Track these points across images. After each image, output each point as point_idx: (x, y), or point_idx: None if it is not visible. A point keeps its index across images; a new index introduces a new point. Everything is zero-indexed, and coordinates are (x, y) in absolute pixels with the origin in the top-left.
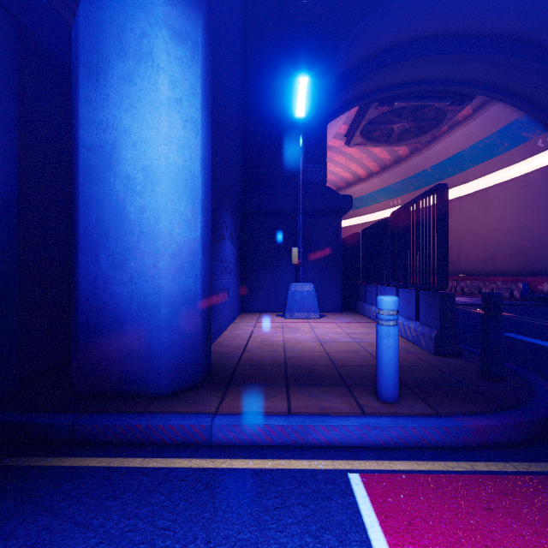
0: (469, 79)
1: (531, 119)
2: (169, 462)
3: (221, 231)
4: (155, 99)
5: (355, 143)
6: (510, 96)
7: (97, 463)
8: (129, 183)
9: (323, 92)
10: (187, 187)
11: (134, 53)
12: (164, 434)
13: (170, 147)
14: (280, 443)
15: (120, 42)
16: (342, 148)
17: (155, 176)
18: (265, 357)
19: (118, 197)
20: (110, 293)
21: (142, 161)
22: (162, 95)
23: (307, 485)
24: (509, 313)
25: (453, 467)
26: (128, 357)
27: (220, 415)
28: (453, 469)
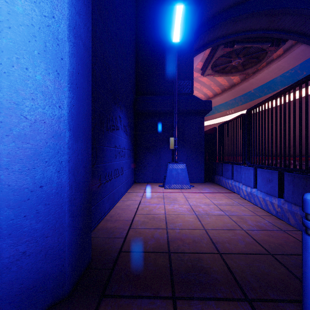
0: (284, 28)
1: None
2: None
3: (114, 123)
4: None
5: (207, 74)
6: None
7: None
8: None
9: (190, 30)
10: (46, 51)
11: None
12: None
13: None
14: None
15: None
16: (198, 78)
17: None
18: (148, 238)
19: None
20: None
21: None
22: None
23: None
24: None
25: None
26: None
27: None
28: None
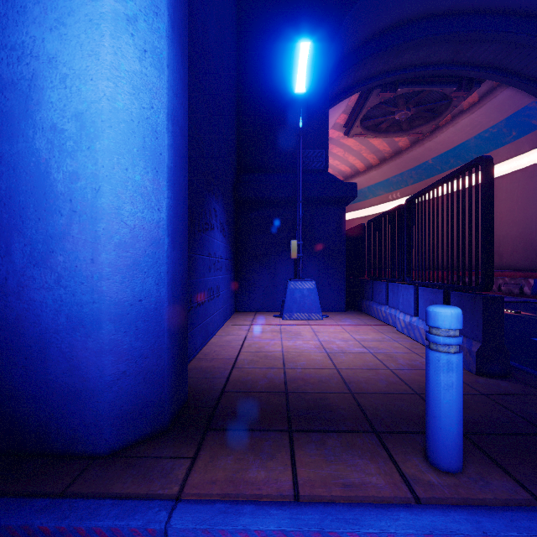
0: (478, 62)
1: None
2: None
3: (208, 220)
4: (94, 12)
5: (355, 133)
6: (522, 80)
7: None
8: (56, 138)
9: (324, 70)
10: (145, 147)
11: None
12: None
13: (118, 85)
14: None
15: None
16: (340, 139)
17: (93, 127)
18: (259, 377)
19: (39, 158)
20: (28, 301)
21: (74, 104)
22: (104, 6)
23: None
24: (528, 312)
25: None
26: (54, 397)
27: (183, 504)
28: None
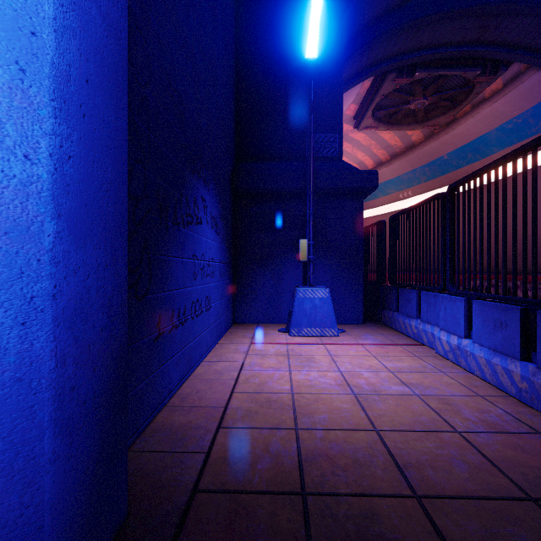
0: (506, 41)
1: None
2: None
3: (192, 210)
4: None
5: (365, 125)
6: None
7: None
8: None
9: (338, 40)
10: None
11: None
12: None
13: None
14: None
15: None
16: (349, 134)
17: None
18: (257, 452)
19: None
20: None
21: None
22: None
23: None
24: None
25: None
26: None
27: None
28: None
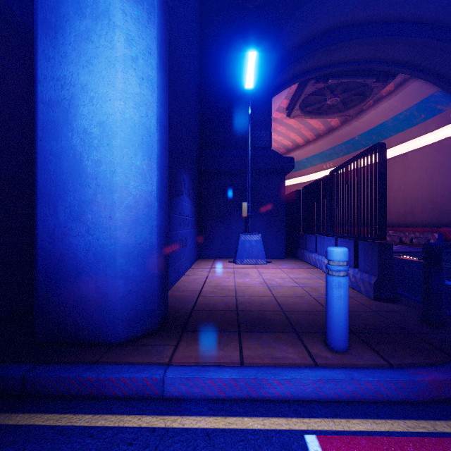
0: (393, 59)
1: (445, 94)
2: (118, 420)
3: (179, 187)
4: (111, 56)
5: (295, 115)
6: (428, 74)
7: (43, 421)
8: (86, 138)
9: (268, 68)
10: (143, 143)
11: (90, 11)
12: (116, 387)
13: (126, 103)
14: (233, 396)
15: (77, 1)
16: (283, 120)
17: (111, 131)
18: (218, 302)
19: (75, 151)
20: (68, 244)
21: (99, 116)
22: (118, 52)
23: (262, 450)
24: None
25: (414, 428)
26: (85, 306)
27: (173, 367)
28: (414, 430)
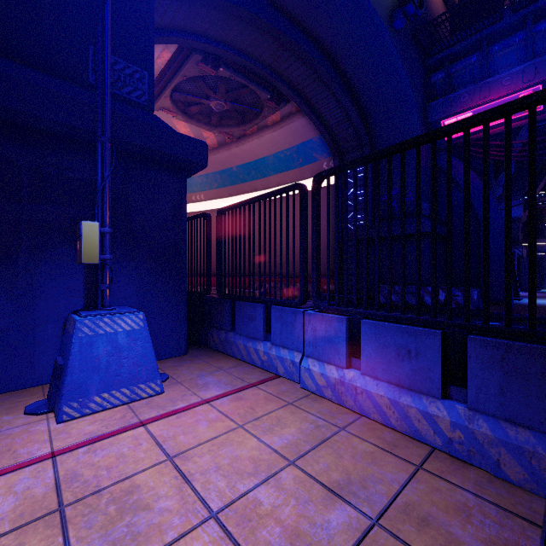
0: (289, 79)
1: (321, 142)
2: None
3: None
4: None
5: (162, 106)
6: (314, 113)
7: None
8: None
9: None
10: None
11: None
12: None
13: None
14: None
15: None
16: None
17: None
18: None
19: None
20: None
21: None
22: None
23: None
24: None
25: None
26: None
27: None
28: None
